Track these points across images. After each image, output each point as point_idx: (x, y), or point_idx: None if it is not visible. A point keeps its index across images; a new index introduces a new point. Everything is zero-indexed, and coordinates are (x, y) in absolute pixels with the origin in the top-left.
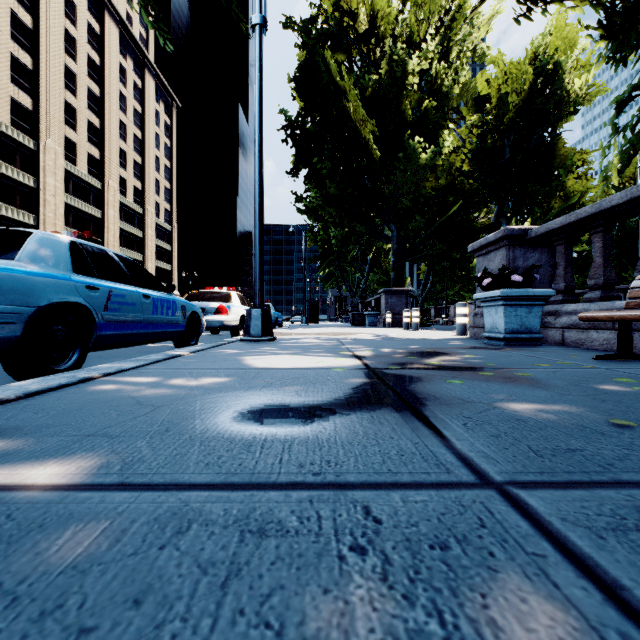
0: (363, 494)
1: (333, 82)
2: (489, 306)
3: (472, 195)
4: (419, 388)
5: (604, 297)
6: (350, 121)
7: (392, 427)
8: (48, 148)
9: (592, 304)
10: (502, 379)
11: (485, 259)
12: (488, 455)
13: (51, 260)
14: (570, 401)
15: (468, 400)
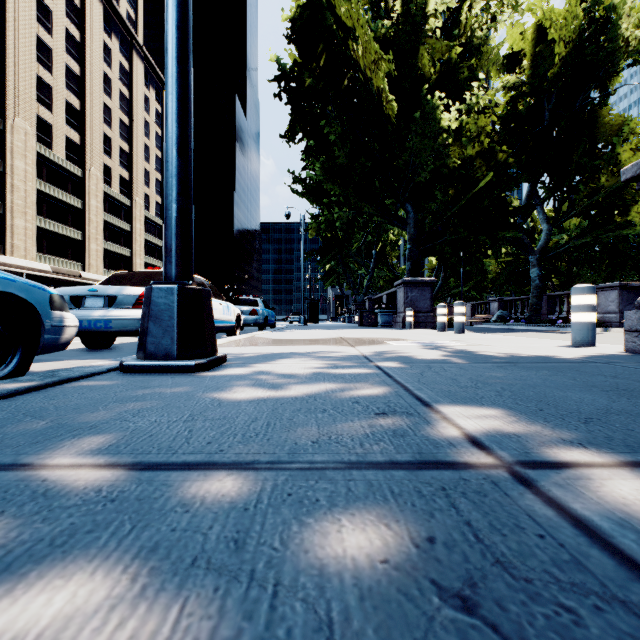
0: None
1: (338, 22)
2: None
3: (508, 166)
4: None
5: None
6: (359, 73)
7: None
8: (16, 127)
9: None
10: None
11: None
12: None
13: None
14: None
15: None
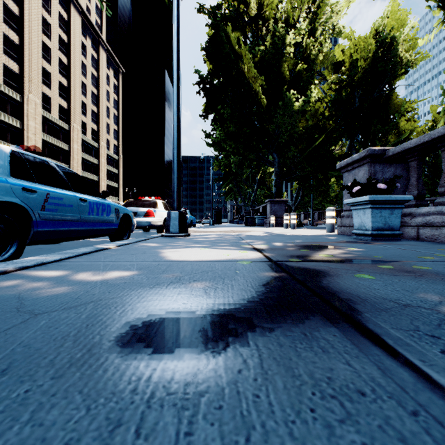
0: None
1: (232, 50)
2: (358, 209)
3: (332, 132)
4: (333, 285)
5: None
6: (244, 79)
7: (345, 360)
8: (30, 100)
9: (444, 207)
10: (407, 273)
11: (350, 174)
12: None
13: None
14: None
15: (402, 303)
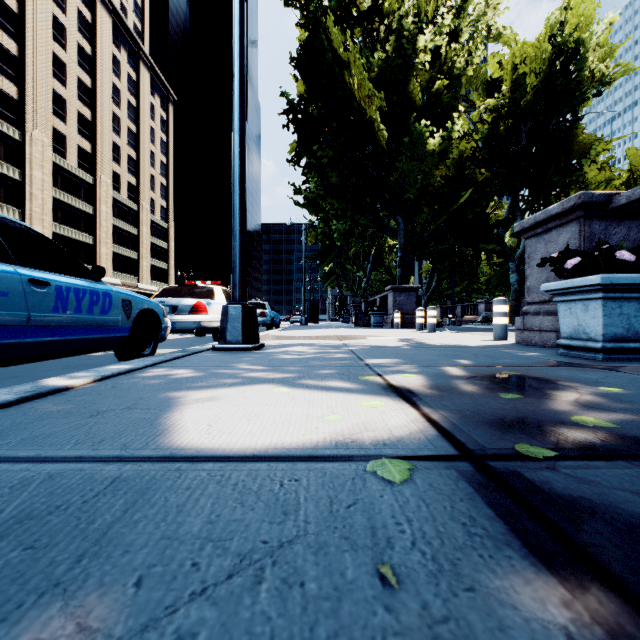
0: None
1: (335, 59)
2: (570, 300)
3: (487, 184)
4: None
5: None
6: (354, 102)
7: None
8: (35, 139)
9: None
10: None
11: (541, 240)
12: None
13: None
14: None
15: None
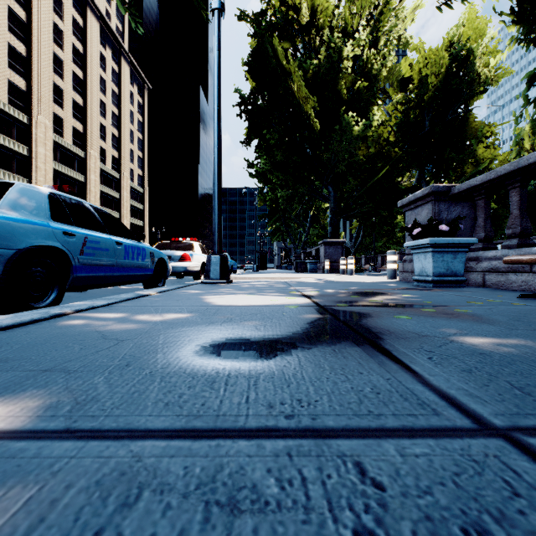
0: (349, 444)
1: (280, 65)
2: (418, 253)
3: (397, 161)
4: (371, 323)
5: (521, 244)
6: (294, 99)
7: (357, 361)
8: (39, 123)
9: (510, 250)
10: (445, 315)
11: (413, 213)
12: (471, 393)
13: (31, 208)
14: (522, 335)
15: (422, 334)
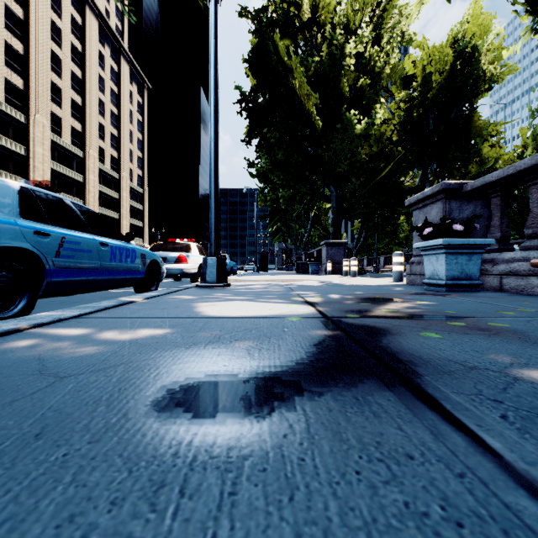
0: None
1: (281, 62)
2: (430, 254)
3: (401, 160)
4: (394, 344)
5: None
6: (295, 96)
7: (397, 425)
8: (37, 122)
9: (531, 252)
10: (481, 331)
11: (421, 212)
12: None
13: None
14: None
15: (469, 365)
